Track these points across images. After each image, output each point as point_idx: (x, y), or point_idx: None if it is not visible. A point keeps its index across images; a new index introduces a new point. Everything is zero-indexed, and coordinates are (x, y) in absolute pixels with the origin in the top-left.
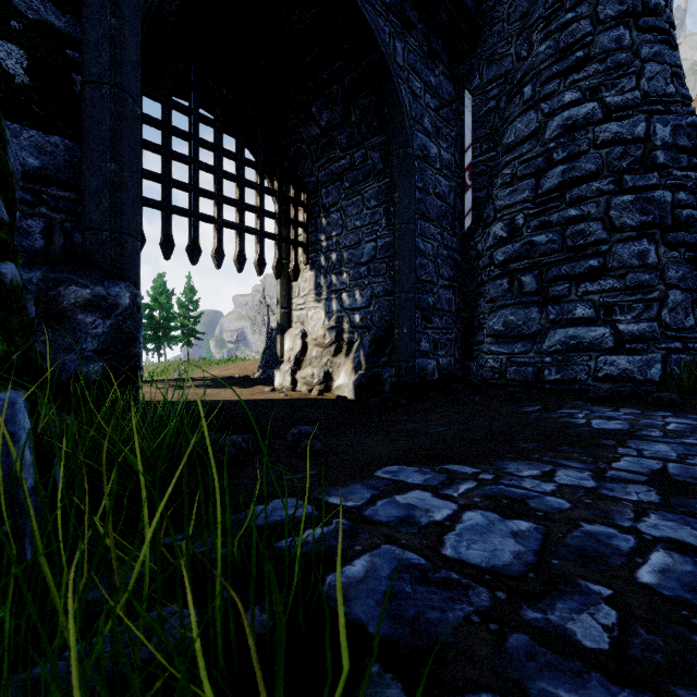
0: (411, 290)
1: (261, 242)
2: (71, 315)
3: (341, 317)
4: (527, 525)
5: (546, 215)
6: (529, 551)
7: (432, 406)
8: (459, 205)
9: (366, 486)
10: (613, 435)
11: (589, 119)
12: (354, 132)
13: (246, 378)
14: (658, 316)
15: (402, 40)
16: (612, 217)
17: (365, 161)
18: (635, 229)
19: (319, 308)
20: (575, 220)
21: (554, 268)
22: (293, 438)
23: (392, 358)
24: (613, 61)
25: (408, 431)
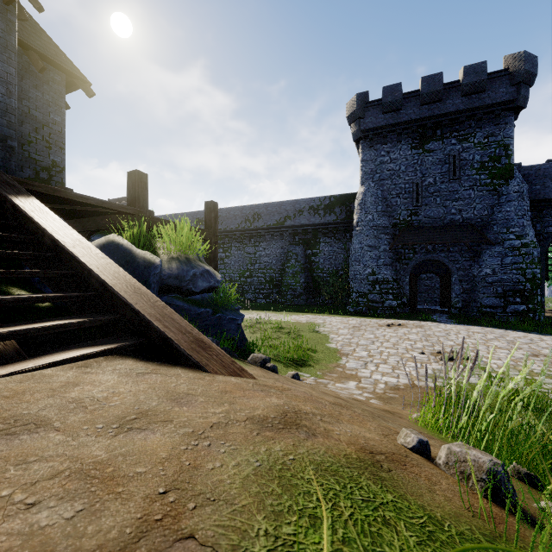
0: None
1: None
2: None
3: None
4: None
5: None
6: None
7: None
8: None
9: None
10: None
11: None
12: None
13: None
14: None
15: None
16: None
17: None
18: None
19: None
20: None
21: None
22: None
23: None
24: None
25: None
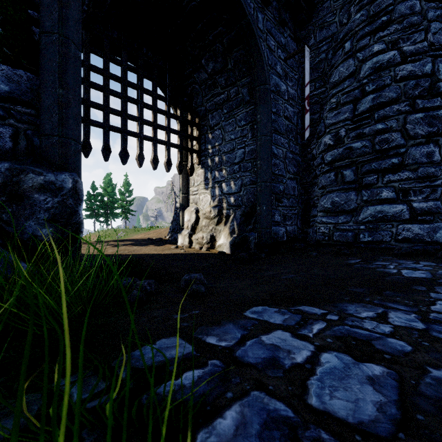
0: (268, 180)
1: (169, 150)
2: (29, 194)
3: (221, 199)
4: (380, 369)
5: (360, 128)
6: (390, 402)
7: (283, 259)
8: (300, 124)
9: (237, 326)
10: (422, 282)
11: (391, 62)
12: (230, 75)
13: (160, 239)
14: (441, 197)
15: (262, 13)
16: (408, 129)
17: (237, 95)
18: (424, 137)
19: (207, 193)
20: (381, 132)
21: (367, 165)
22: (185, 282)
23: (255, 226)
24: (408, 22)
25: (268, 277)
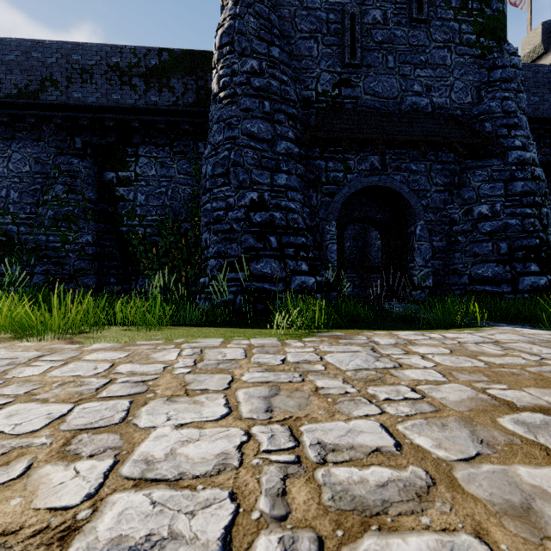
0: None
1: None
2: None
3: None
4: None
5: None
6: None
7: None
8: None
9: None
10: None
11: None
12: None
13: None
14: None
15: None
16: None
17: None
18: None
19: None
20: None
21: None
22: None
23: None
24: None
25: None
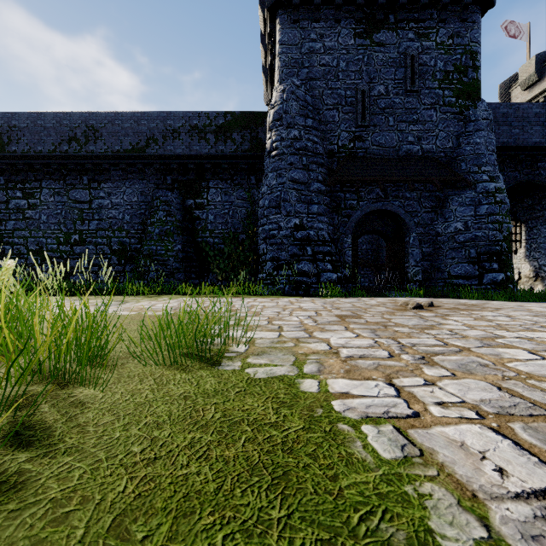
0: None
1: None
2: None
3: (538, 267)
4: None
5: None
6: None
7: None
8: None
9: None
10: None
11: None
12: (543, 206)
13: None
14: None
15: None
16: None
17: None
18: None
19: (527, 264)
20: None
21: None
22: None
23: None
24: None
25: None
